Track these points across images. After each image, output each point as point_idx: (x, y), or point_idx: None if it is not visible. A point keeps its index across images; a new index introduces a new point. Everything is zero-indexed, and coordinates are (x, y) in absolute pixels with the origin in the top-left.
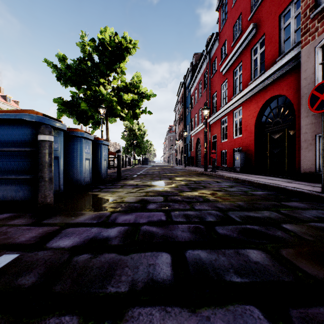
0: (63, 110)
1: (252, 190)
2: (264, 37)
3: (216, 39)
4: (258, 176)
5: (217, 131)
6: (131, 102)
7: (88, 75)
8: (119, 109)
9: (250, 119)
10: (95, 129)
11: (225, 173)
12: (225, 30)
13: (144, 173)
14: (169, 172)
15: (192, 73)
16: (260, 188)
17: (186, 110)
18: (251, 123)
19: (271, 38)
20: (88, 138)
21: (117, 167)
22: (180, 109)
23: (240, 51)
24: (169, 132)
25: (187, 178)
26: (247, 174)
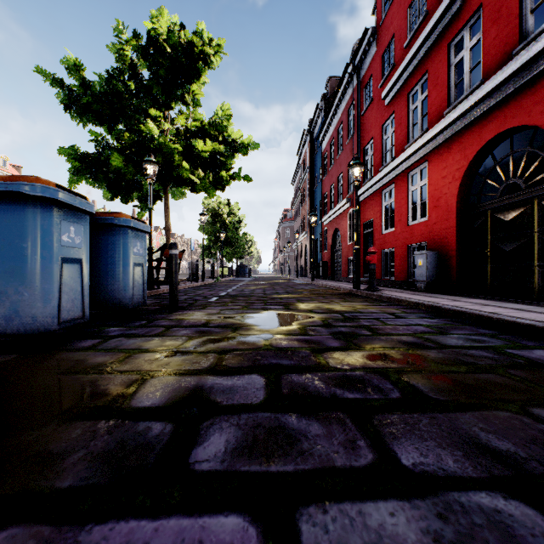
0: (79, 170)
1: (507, 342)
2: (480, 13)
3: (372, 41)
4: (480, 302)
5: (375, 214)
6: (211, 158)
7: (127, 103)
8: (186, 167)
9: (446, 185)
10: (144, 209)
11: (398, 293)
12: (391, 19)
13: (234, 293)
14: (283, 290)
15: (325, 112)
16: (522, 336)
17: (313, 179)
18: (449, 193)
19: (499, 10)
20: (74, 206)
21: (170, 282)
22: (304, 179)
23: (424, 53)
24: (284, 220)
25: (322, 306)
26: (447, 297)
